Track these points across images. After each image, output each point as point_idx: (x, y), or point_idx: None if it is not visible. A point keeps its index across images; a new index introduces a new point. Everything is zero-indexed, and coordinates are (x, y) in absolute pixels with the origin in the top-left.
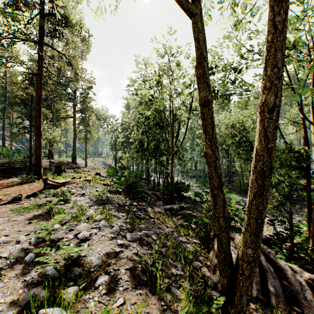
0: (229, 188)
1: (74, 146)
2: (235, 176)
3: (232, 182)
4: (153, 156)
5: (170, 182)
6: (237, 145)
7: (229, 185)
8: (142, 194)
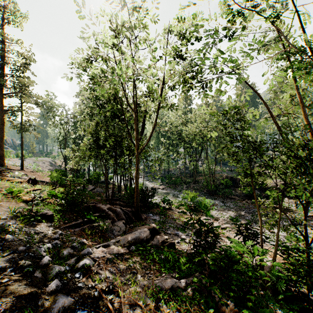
0: (195, 189)
1: (1, 141)
2: (199, 176)
3: (198, 182)
4: (111, 156)
5: (136, 191)
6: (233, 140)
7: (195, 186)
8: (90, 217)
